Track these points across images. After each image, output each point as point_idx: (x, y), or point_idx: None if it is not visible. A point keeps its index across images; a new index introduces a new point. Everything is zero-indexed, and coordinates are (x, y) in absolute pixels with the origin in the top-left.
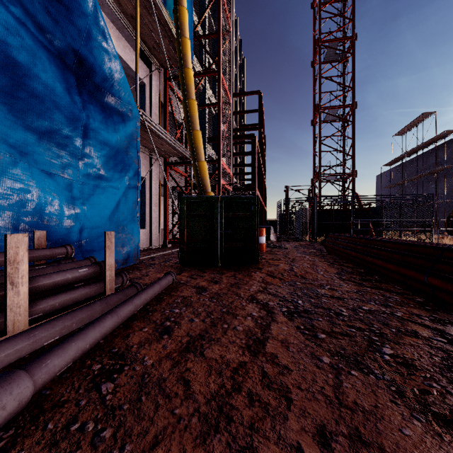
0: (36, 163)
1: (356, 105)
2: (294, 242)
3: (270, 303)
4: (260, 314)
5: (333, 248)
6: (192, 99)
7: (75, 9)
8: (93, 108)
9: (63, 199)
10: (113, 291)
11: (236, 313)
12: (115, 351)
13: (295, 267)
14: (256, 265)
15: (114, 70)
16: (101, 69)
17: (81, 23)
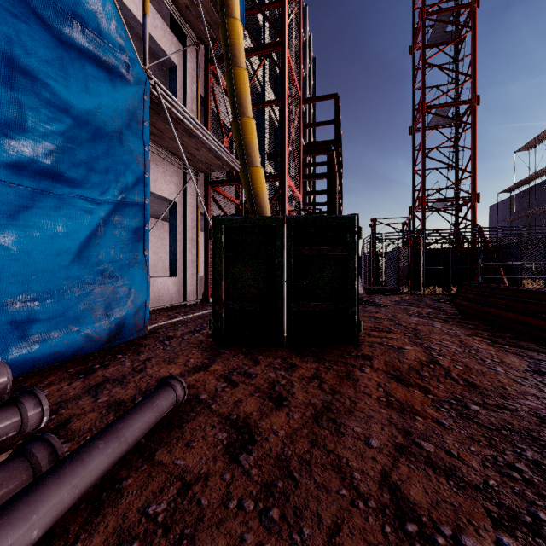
0: None
1: (478, 100)
2: (393, 295)
3: (471, 544)
4: None
5: (482, 311)
6: (241, 67)
7: None
8: (29, 33)
9: None
10: None
11: None
12: None
13: (436, 352)
14: (358, 349)
15: None
16: None
17: None
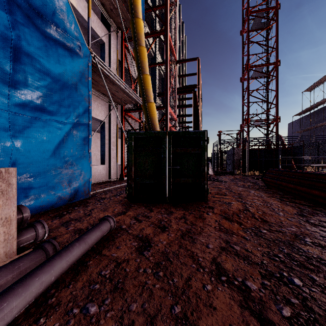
0: None
1: (279, 62)
2: (230, 176)
3: (249, 284)
4: None
5: (277, 183)
6: (142, 46)
7: None
8: (29, 33)
9: None
10: (14, 255)
11: (200, 325)
12: None
13: (248, 205)
14: (206, 203)
15: None
16: None
17: None
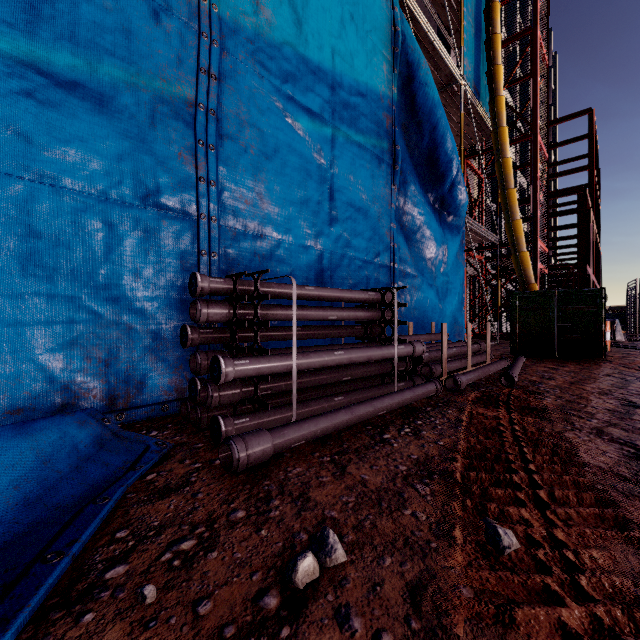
0: (426, 279)
1: None
2: None
3: (626, 378)
4: (618, 380)
5: None
6: (512, 188)
7: (446, 172)
8: (446, 232)
9: (437, 301)
10: (489, 362)
11: (596, 378)
12: (528, 380)
13: None
14: (603, 358)
15: (461, 199)
16: (454, 202)
17: (448, 178)
